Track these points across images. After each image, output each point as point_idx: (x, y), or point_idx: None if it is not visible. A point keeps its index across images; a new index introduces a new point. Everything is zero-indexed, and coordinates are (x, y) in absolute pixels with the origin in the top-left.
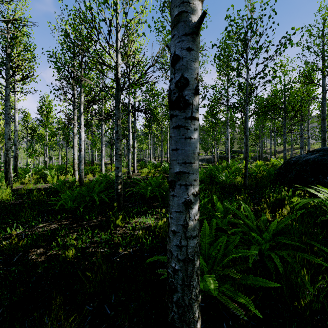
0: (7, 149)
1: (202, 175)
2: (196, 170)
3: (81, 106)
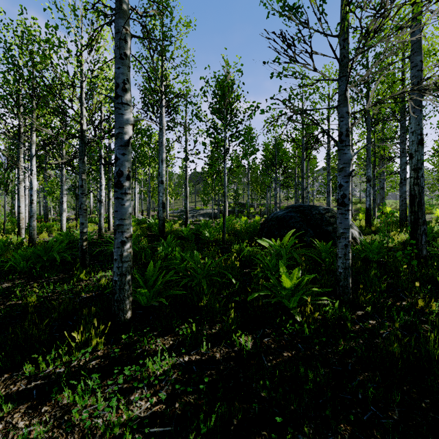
0: None
1: (188, 232)
2: (128, 223)
3: (32, 147)
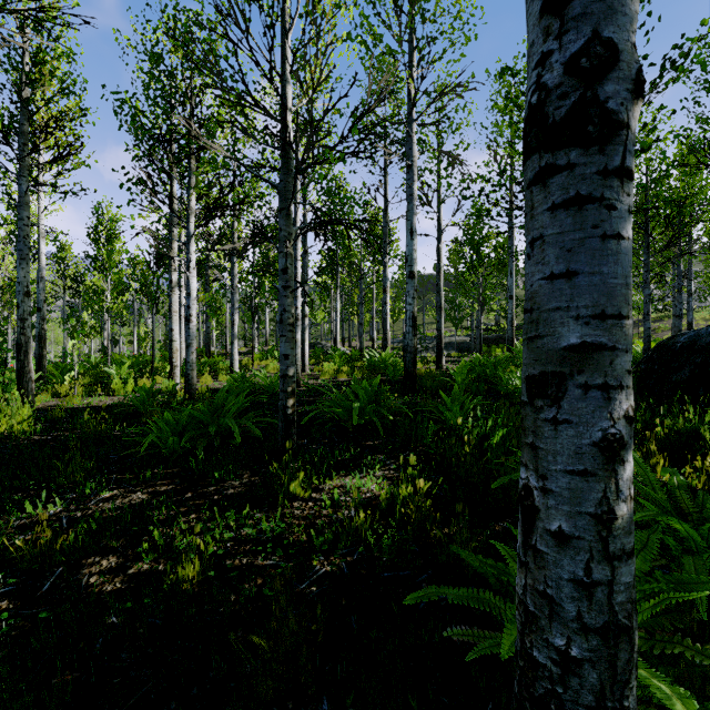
0: (22, 318)
1: (465, 377)
2: (631, 340)
3: (189, 220)
